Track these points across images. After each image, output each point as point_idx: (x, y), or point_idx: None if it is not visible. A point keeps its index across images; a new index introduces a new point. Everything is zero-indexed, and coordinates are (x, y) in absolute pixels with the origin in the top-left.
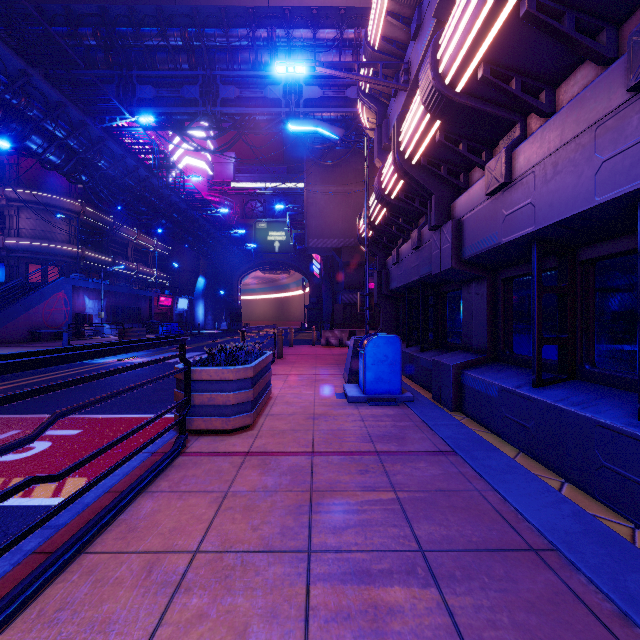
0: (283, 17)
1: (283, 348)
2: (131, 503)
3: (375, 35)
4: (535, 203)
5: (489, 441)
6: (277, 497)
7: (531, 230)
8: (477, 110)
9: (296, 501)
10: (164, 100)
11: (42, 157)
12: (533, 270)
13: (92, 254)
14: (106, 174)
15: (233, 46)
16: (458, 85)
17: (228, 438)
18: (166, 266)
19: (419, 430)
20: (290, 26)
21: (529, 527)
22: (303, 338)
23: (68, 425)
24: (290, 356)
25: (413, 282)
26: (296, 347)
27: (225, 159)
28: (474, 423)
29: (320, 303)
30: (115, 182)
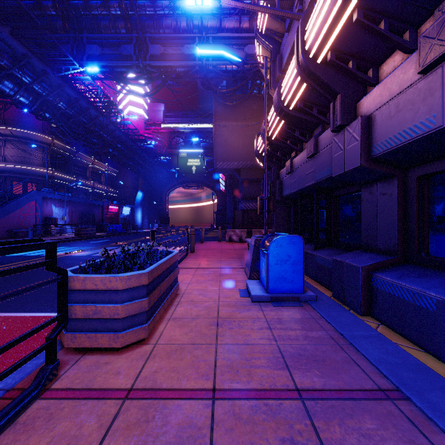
0: None
1: (196, 243)
2: None
3: None
4: None
5: (431, 368)
6: None
7: None
8: None
9: None
10: (107, 56)
11: (13, 98)
12: None
13: (60, 174)
14: (65, 113)
15: (159, 14)
16: None
17: (115, 359)
18: (115, 184)
19: (337, 345)
20: None
21: None
22: (212, 235)
23: None
24: (201, 250)
25: (307, 187)
26: (206, 243)
27: (157, 107)
28: (394, 334)
29: (225, 210)
30: (72, 119)
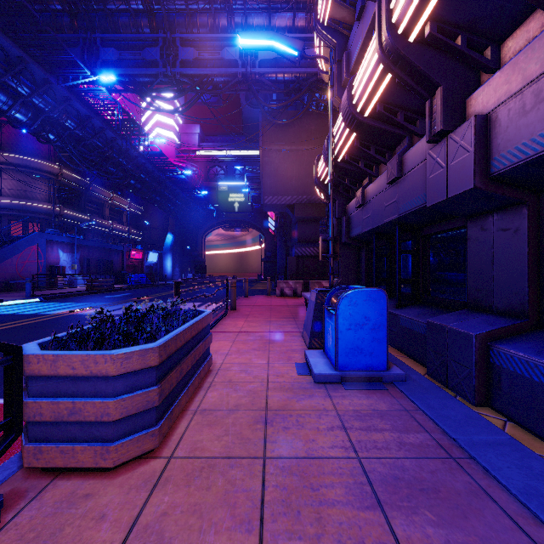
0: None
1: (239, 298)
2: None
3: None
4: None
5: None
6: None
7: None
8: None
9: None
10: (127, 62)
11: (7, 114)
12: None
13: (69, 212)
14: (74, 135)
15: (192, 9)
16: None
17: (102, 488)
18: (139, 224)
19: (451, 460)
20: None
21: None
22: (259, 288)
23: None
24: (244, 307)
25: (386, 224)
26: (251, 297)
27: (191, 130)
28: (533, 438)
29: (275, 257)
30: (83, 142)
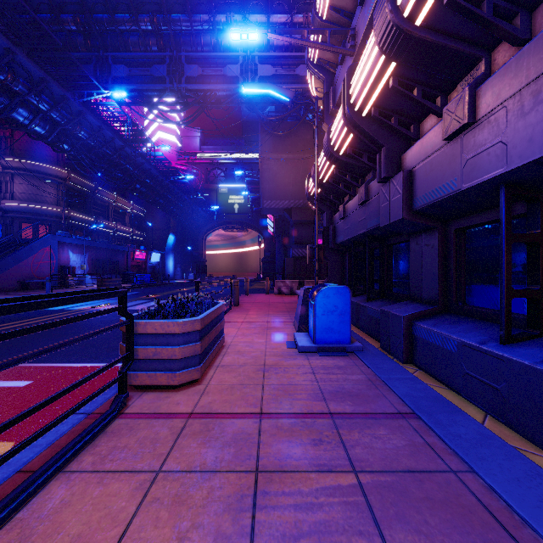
0: (240, 3)
1: (240, 296)
2: (39, 490)
3: (323, 5)
4: (507, 141)
5: (449, 400)
6: (215, 481)
7: (502, 171)
8: (438, 46)
9: (238, 488)
10: (136, 78)
11: (28, 128)
12: (501, 216)
13: (77, 214)
14: (86, 144)
15: (196, 30)
16: (418, 16)
17: (173, 394)
18: (141, 225)
19: (373, 385)
20: (246, 12)
21: (535, 537)
22: (258, 287)
23: (20, 375)
24: (245, 304)
25: (360, 235)
26: (252, 295)
27: (192, 133)
28: (428, 377)
29: (273, 257)
30: (94, 151)
